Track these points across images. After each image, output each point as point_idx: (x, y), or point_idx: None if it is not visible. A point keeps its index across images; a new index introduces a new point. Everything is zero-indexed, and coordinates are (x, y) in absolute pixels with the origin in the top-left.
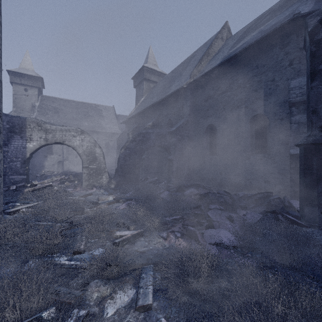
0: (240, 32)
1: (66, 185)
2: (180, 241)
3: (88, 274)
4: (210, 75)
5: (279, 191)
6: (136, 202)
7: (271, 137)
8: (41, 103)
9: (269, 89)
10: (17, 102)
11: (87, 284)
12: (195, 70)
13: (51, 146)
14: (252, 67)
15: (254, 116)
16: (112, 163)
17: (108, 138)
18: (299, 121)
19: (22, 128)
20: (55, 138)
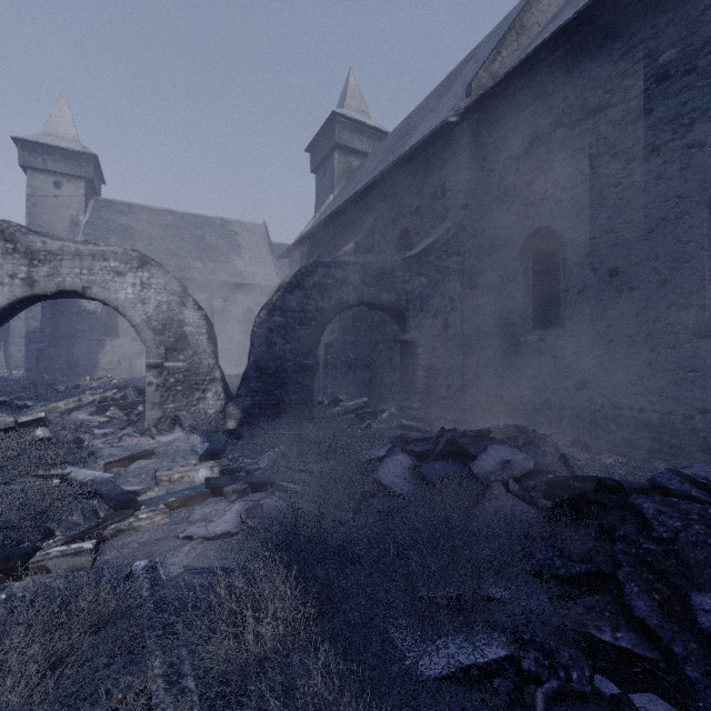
0: None
1: (109, 419)
2: None
3: None
4: (539, 68)
5: None
6: (287, 494)
7: None
8: (94, 216)
9: None
10: (37, 213)
11: None
12: (484, 73)
13: (115, 318)
14: None
15: None
16: None
17: (251, 299)
18: None
19: None
20: (58, 277)
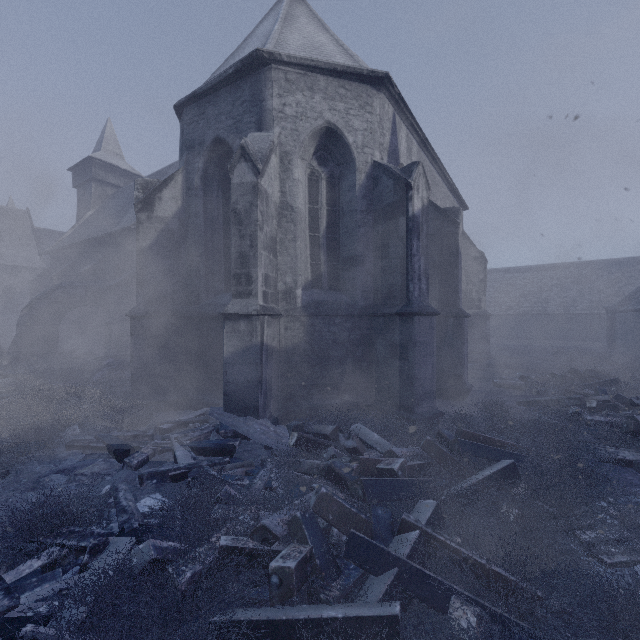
0: None
1: None
2: None
3: None
4: None
5: None
6: None
7: None
8: None
9: None
10: None
11: None
12: None
13: None
14: None
15: None
16: None
17: (12, 277)
18: None
19: None
20: None
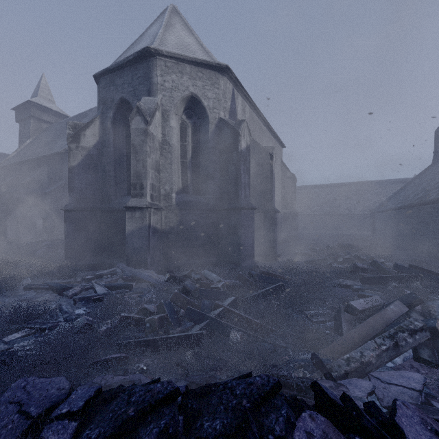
0: None
1: None
2: None
3: None
4: None
5: None
6: None
7: None
8: None
9: None
10: None
11: None
12: None
13: None
14: None
15: None
16: None
17: None
18: None
19: None
20: None
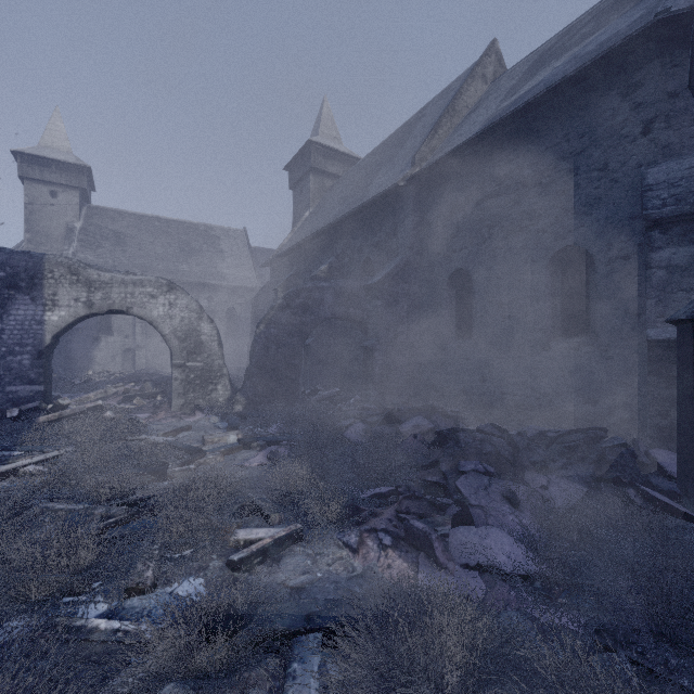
0: (526, 63)
1: (136, 406)
2: (392, 558)
3: (150, 667)
4: (458, 158)
5: (619, 424)
6: (290, 447)
7: (600, 299)
8: (87, 223)
9: (596, 188)
10: (34, 220)
11: (147, 691)
12: (425, 148)
13: (109, 317)
14: (555, 139)
15: (560, 252)
16: (243, 354)
17: (233, 299)
18: (670, 263)
19: (34, 277)
20: (109, 300)
